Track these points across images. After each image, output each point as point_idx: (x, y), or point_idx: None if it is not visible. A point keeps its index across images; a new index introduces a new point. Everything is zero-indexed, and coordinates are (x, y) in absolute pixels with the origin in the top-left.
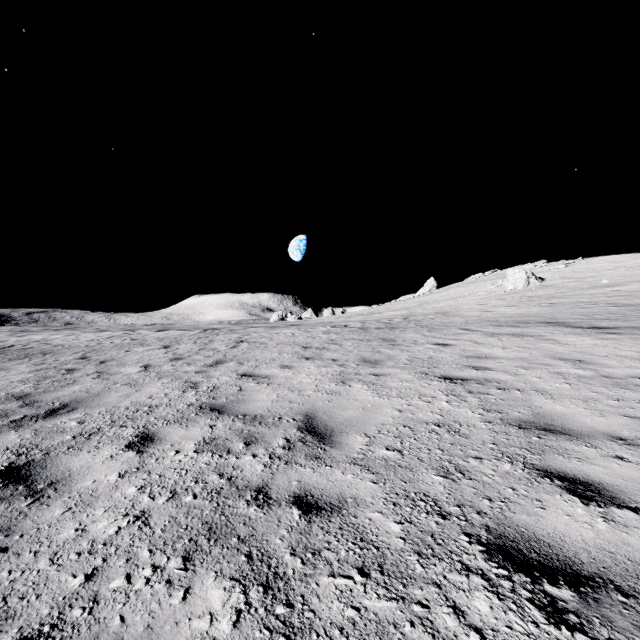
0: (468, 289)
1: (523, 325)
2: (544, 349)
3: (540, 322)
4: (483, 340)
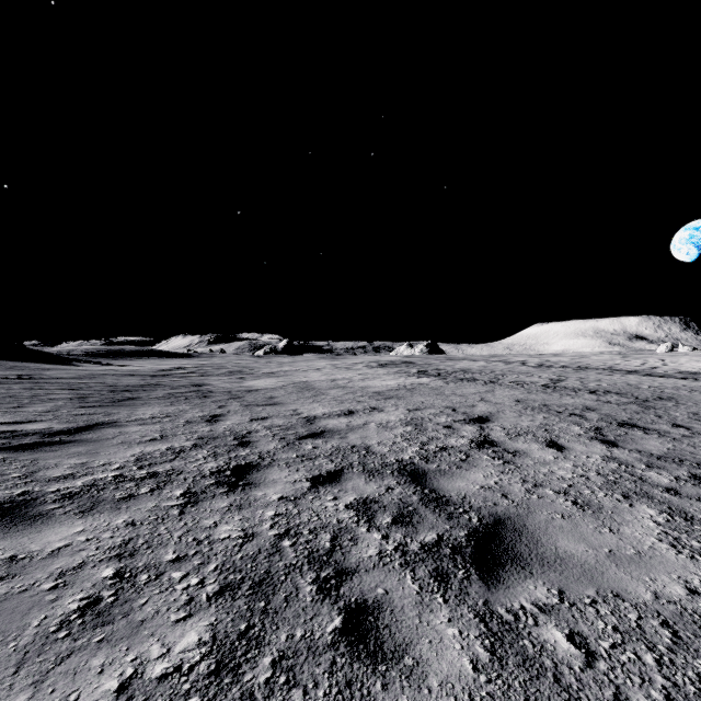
0: None
1: None
2: None
3: None
4: None
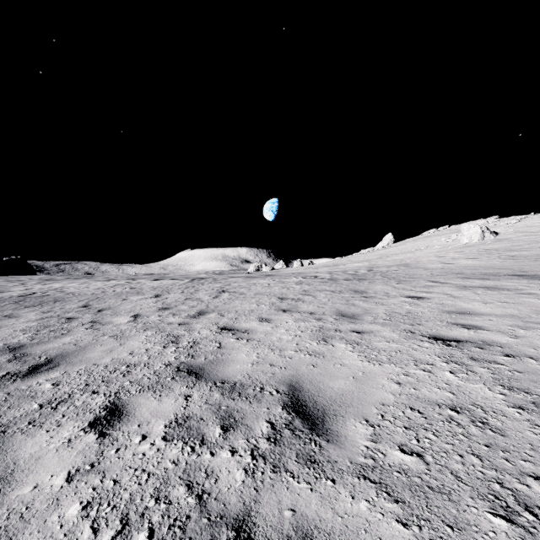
0: (424, 243)
1: (493, 278)
2: (531, 305)
3: (509, 275)
4: (458, 293)
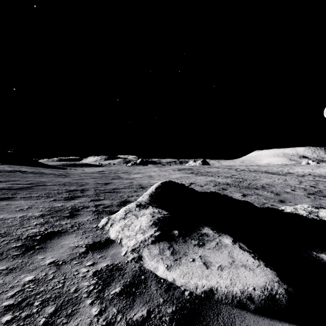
0: None
1: None
2: None
3: None
4: None
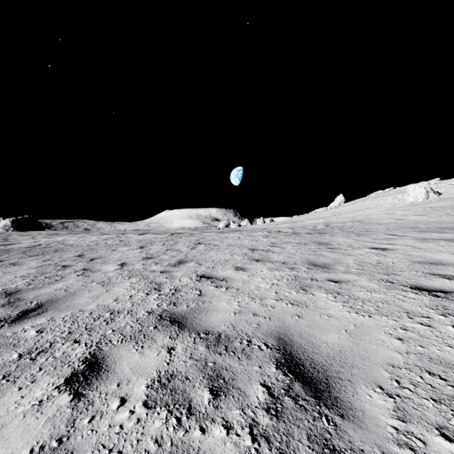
0: (372, 202)
1: (449, 231)
2: None
3: None
4: (420, 245)
